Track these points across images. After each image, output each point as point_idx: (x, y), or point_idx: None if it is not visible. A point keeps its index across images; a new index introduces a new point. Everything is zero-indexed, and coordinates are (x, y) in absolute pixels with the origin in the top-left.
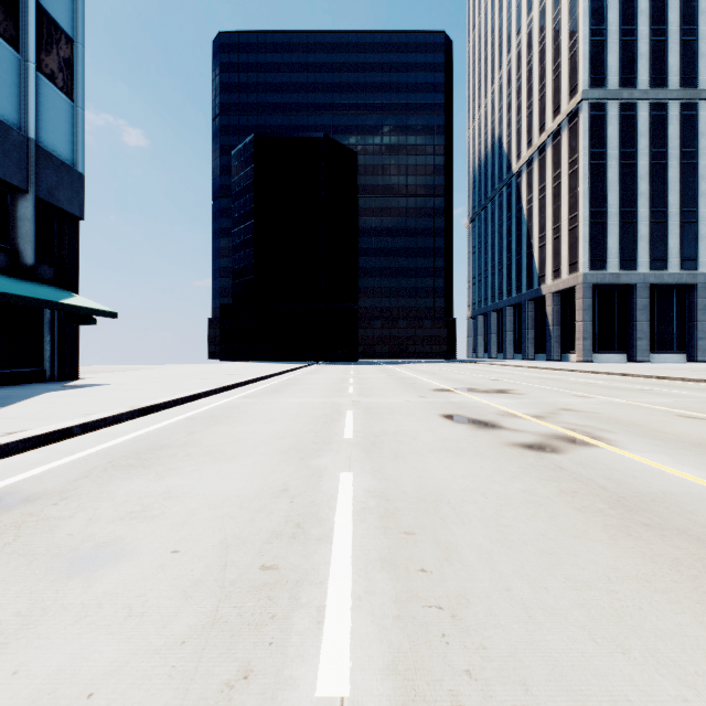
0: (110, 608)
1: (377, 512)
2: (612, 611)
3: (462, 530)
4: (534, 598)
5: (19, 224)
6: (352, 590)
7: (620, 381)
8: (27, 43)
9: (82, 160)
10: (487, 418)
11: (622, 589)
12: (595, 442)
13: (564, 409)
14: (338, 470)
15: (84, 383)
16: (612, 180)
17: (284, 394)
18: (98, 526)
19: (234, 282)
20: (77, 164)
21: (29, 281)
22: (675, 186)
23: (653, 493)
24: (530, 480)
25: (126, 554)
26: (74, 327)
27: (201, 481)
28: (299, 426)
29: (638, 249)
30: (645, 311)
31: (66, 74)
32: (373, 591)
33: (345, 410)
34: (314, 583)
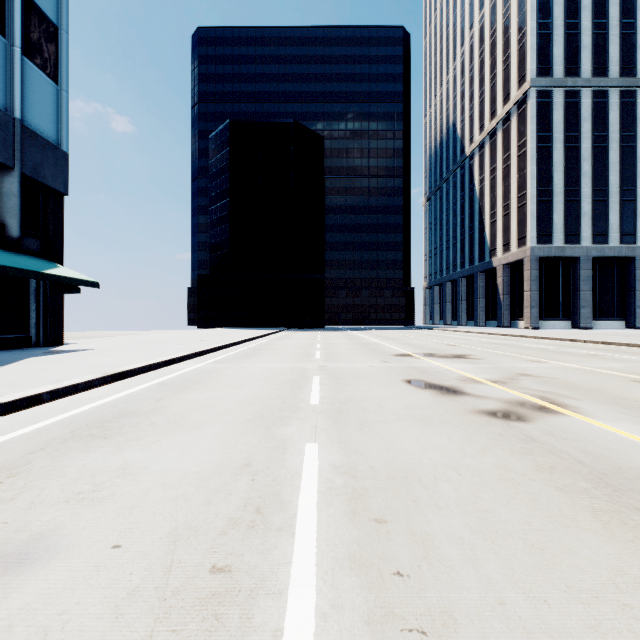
0: (21, 633)
1: (344, 493)
2: (634, 638)
3: (438, 516)
4: (534, 617)
5: (5, 199)
6: (316, 604)
7: (569, 346)
8: (12, 29)
9: (66, 140)
10: (449, 384)
11: (637, 603)
12: (560, 410)
13: (522, 374)
14: (303, 441)
15: (67, 348)
16: (558, 161)
17: (254, 359)
18: (38, 511)
19: (211, 256)
20: (62, 144)
21: (14, 253)
22: (615, 167)
23: (635, 469)
24: (502, 453)
25: (60, 550)
26: (59, 295)
27: (160, 454)
28: (266, 392)
29: (581, 225)
30: (588, 282)
31: (51, 59)
32: (341, 606)
33: (312, 376)
34: (272, 592)
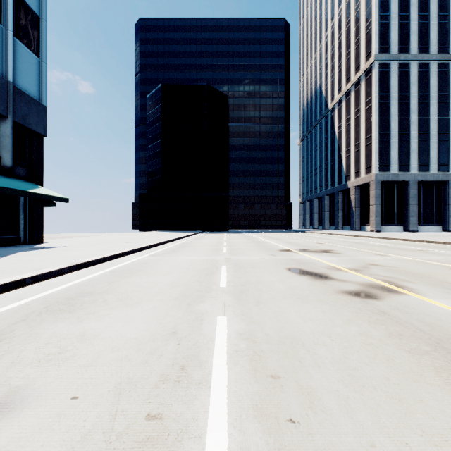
0: None
1: (247, 354)
2: None
3: (319, 373)
4: None
5: (1, 139)
6: (228, 446)
7: (403, 244)
8: (7, 17)
9: (45, 97)
10: (319, 271)
11: None
12: (401, 290)
13: (371, 264)
14: (215, 314)
15: (46, 245)
16: (394, 113)
17: (179, 253)
18: (17, 369)
19: (148, 180)
20: (42, 100)
21: (8, 177)
22: (434, 117)
23: None
24: (362, 323)
25: (31, 400)
26: (40, 208)
27: (110, 324)
28: (188, 277)
29: (410, 158)
30: (415, 198)
31: (34, 39)
32: (247, 448)
33: (221, 265)
34: (193, 436)
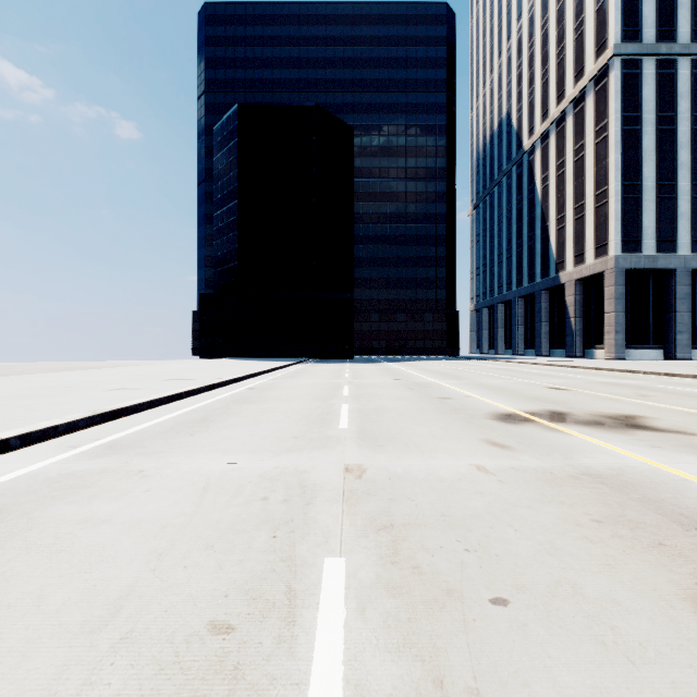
0: None
1: None
2: None
3: None
4: None
5: None
6: None
7: None
8: None
9: None
10: None
11: None
12: None
13: None
14: None
15: None
16: (648, 148)
17: (205, 433)
18: None
19: (217, 271)
20: None
21: None
22: None
23: None
24: None
25: None
26: None
27: None
28: None
29: (678, 229)
30: (686, 300)
31: None
32: None
33: (318, 556)
34: None
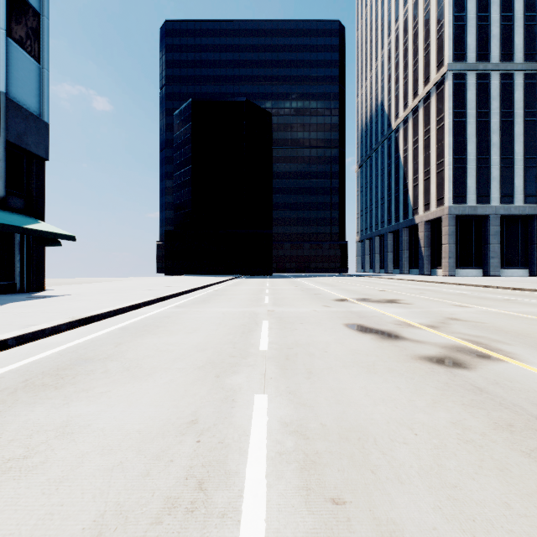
0: None
1: (296, 459)
2: None
3: (403, 494)
4: None
5: None
6: None
7: (485, 291)
8: None
9: (47, 112)
10: (387, 328)
11: None
12: (497, 356)
13: (451, 319)
14: (252, 392)
15: (47, 294)
16: (471, 133)
17: (210, 304)
18: None
19: (176, 214)
20: (43, 115)
21: (0, 210)
22: (520, 139)
23: None
24: (454, 406)
25: None
26: (40, 248)
27: (107, 408)
28: (219, 336)
29: (491, 188)
30: (497, 236)
31: (34, 41)
32: None
33: (261, 320)
34: None
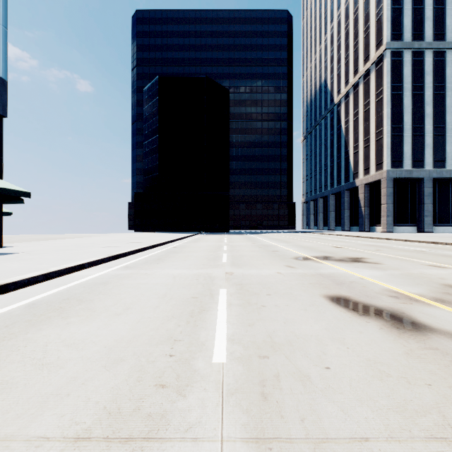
0: None
1: None
2: None
3: None
4: None
5: None
6: None
7: (439, 248)
8: None
9: (4, 68)
10: (385, 304)
11: None
12: None
13: (451, 287)
14: None
15: None
16: (407, 105)
17: (163, 263)
18: None
19: (145, 178)
20: (0, 72)
21: None
22: (451, 110)
23: None
24: None
25: None
26: None
27: None
28: (155, 323)
29: (425, 154)
30: (430, 197)
31: None
32: None
33: (218, 289)
34: None
